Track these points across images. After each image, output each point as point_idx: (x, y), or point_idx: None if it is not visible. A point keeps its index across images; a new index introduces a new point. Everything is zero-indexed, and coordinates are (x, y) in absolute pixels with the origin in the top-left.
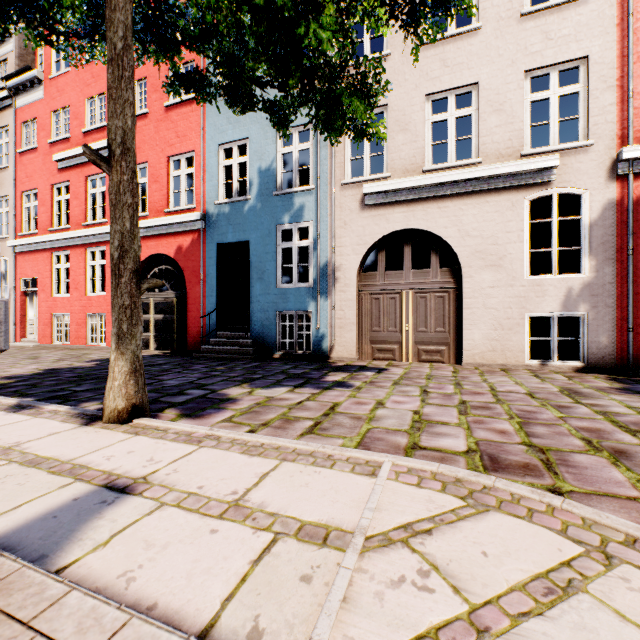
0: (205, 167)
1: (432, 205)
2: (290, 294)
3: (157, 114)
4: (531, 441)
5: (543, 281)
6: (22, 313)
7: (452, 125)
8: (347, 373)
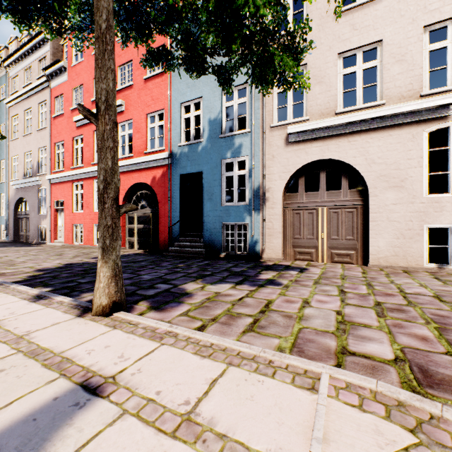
0: (171, 120)
1: (343, 140)
2: (232, 210)
3: (139, 85)
4: None
5: (441, 199)
6: (55, 223)
7: (360, 76)
8: (276, 272)
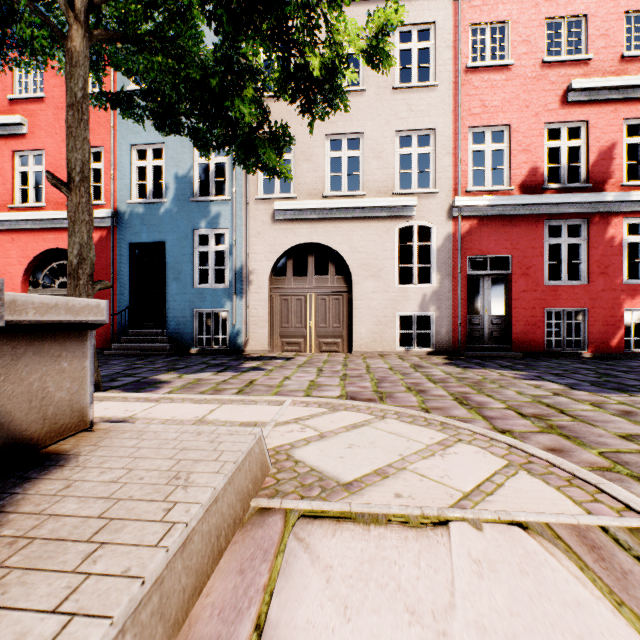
0: (116, 165)
1: (330, 225)
2: (207, 294)
3: (57, 101)
4: (378, 390)
5: (408, 289)
6: None
7: (345, 162)
8: (261, 361)
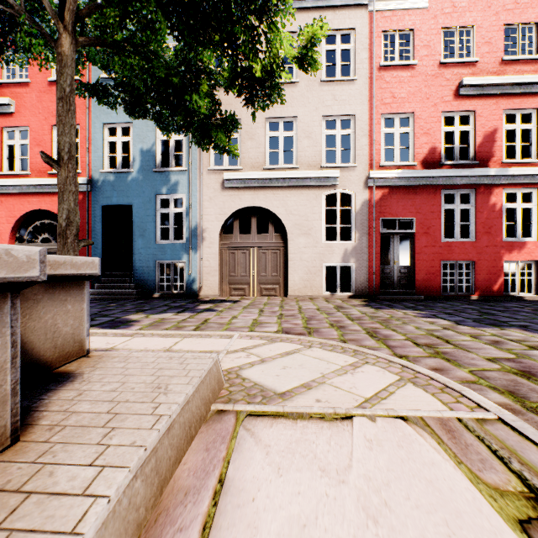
0: (90, 140)
1: (269, 192)
2: (167, 248)
3: (40, 85)
4: (307, 326)
5: (332, 244)
6: None
7: (282, 141)
8: (213, 304)
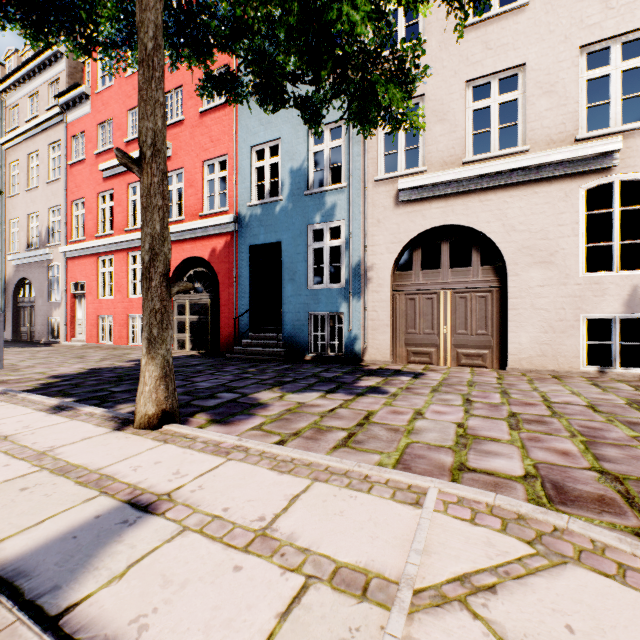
0: (238, 170)
1: (473, 199)
2: (321, 295)
3: (192, 120)
4: (602, 466)
5: (602, 279)
6: (72, 314)
7: (495, 112)
8: (381, 378)
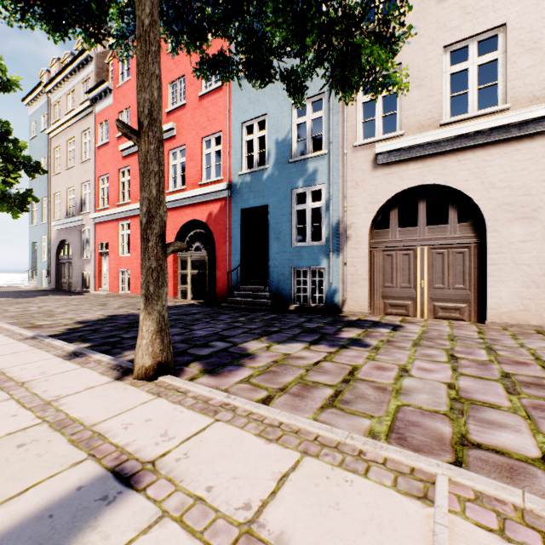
0: (230, 144)
1: (450, 159)
2: (304, 252)
3: (193, 104)
4: None
5: None
6: (99, 269)
7: (474, 73)
8: (361, 329)
